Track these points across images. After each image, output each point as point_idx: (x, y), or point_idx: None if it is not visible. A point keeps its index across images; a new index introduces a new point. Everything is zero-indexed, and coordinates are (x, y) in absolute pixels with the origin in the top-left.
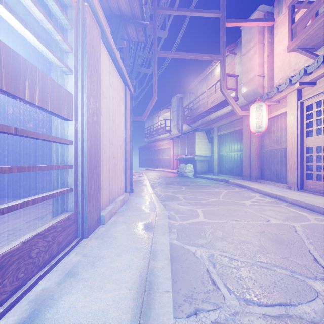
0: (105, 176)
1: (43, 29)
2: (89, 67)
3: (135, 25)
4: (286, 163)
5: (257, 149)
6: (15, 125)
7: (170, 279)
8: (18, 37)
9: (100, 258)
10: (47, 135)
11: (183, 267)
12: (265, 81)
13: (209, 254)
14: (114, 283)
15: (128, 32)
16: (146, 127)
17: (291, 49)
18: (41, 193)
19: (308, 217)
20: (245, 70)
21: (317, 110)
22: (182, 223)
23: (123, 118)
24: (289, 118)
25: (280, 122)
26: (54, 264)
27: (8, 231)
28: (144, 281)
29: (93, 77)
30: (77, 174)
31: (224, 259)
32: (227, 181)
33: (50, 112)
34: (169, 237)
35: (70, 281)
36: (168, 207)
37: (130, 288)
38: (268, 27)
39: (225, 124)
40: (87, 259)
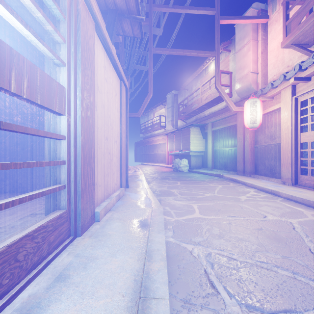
0: (99, 172)
1: (36, 22)
2: (83, 60)
3: (131, 19)
4: (280, 158)
5: (251, 144)
6: (11, 120)
7: (167, 284)
8: (12, 31)
9: (93, 259)
10: (36, 130)
11: (179, 267)
12: (258, 78)
13: (206, 253)
14: (106, 288)
15: (124, 27)
16: (142, 123)
17: (286, 46)
18: (37, 188)
19: (304, 213)
20: (239, 66)
21: (311, 105)
22: (178, 219)
23: (119, 113)
24: (284, 114)
25: (274, 118)
26: (44, 265)
27: (0, 229)
28: (138, 285)
29: (87, 71)
30: (70, 170)
31: (222, 258)
32: (221, 176)
33: (40, 106)
34: (165, 234)
35: (60, 286)
36: (164, 202)
37: (124, 295)
38: (261, 24)
39: (219, 120)
40: (79, 260)
